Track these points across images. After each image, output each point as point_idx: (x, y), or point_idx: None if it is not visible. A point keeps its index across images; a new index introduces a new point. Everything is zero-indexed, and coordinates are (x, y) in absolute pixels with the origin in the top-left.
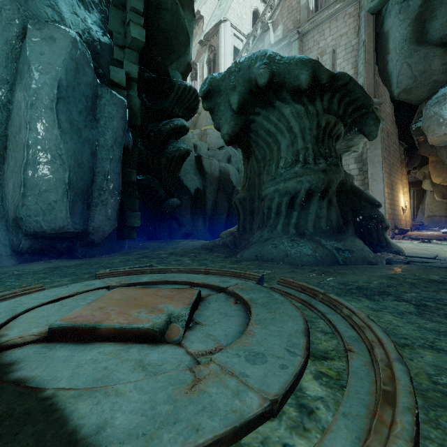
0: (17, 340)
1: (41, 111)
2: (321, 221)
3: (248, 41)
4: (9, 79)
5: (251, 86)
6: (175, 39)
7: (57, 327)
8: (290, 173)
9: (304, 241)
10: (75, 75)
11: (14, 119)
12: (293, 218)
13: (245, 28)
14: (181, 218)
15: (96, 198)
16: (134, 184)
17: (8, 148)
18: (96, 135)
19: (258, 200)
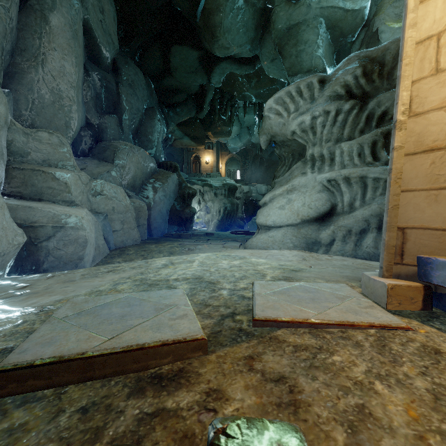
0: None
1: None
2: None
3: None
4: None
5: None
6: None
7: None
8: None
9: None
10: None
11: None
12: None
13: None
14: None
15: None
16: None
17: None
18: None
19: None
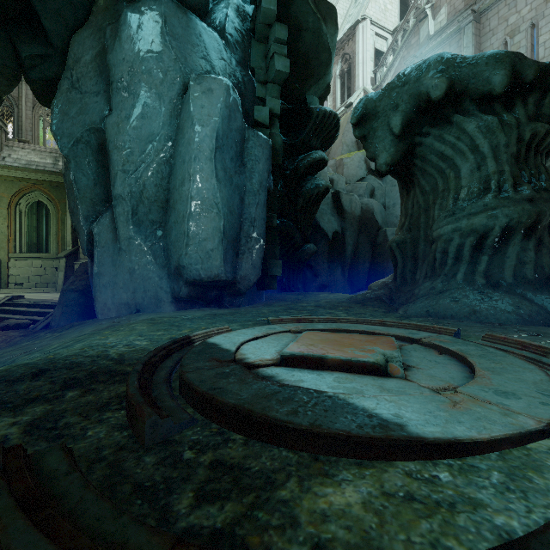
0: (260, 362)
1: (202, 163)
2: (526, 267)
3: (396, 38)
4: (172, 135)
5: (419, 101)
6: (315, 60)
7: (289, 355)
8: (476, 206)
9: (500, 294)
10: (228, 122)
11: (176, 173)
12: (481, 264)
13: (390, 22)
14: (317, 267)
15: (243, 245)
16: (274, 229)
17: (170, 201)
18: (243, 181)
19: (423, 243)
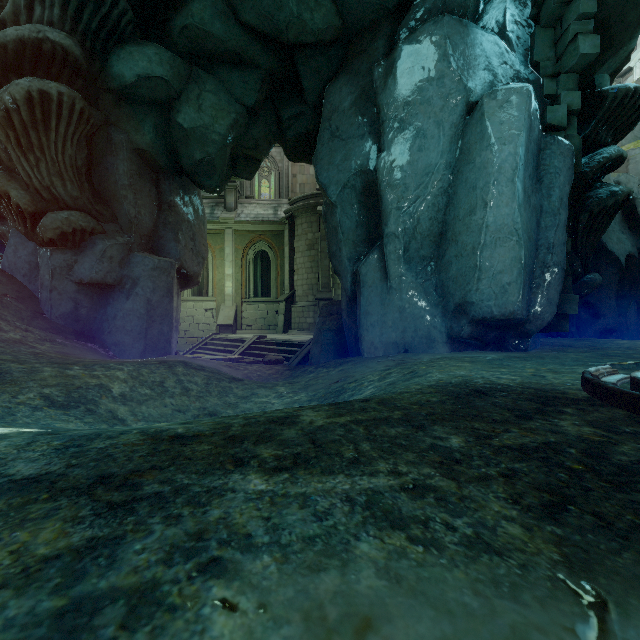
0: None
1: (502, 186)
2: None
3: None
4: (451, 163)
5: None
6: (618, 24)
7: None
8: None
9: None
10: (529, 133)
11: (459, 202)
12: None
13: None
14: (599, 304)
15: (537, 277)
16: None
17: (447, 233)
18: (539, 200)
19: None
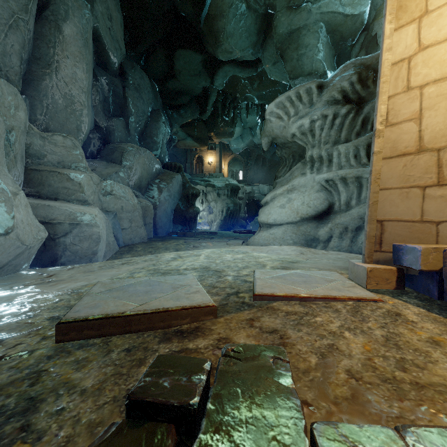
0: None
1: None
2: None
3: None
4: None
5: None
6: None
7: None
8: None
9: None
10: None
11: None
12: None
13: None
14: None
15: None
16: None
17: None
18: None
19: None
